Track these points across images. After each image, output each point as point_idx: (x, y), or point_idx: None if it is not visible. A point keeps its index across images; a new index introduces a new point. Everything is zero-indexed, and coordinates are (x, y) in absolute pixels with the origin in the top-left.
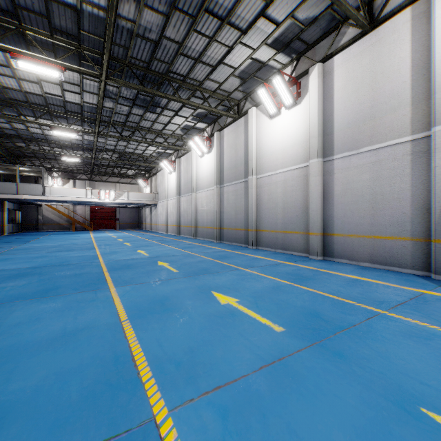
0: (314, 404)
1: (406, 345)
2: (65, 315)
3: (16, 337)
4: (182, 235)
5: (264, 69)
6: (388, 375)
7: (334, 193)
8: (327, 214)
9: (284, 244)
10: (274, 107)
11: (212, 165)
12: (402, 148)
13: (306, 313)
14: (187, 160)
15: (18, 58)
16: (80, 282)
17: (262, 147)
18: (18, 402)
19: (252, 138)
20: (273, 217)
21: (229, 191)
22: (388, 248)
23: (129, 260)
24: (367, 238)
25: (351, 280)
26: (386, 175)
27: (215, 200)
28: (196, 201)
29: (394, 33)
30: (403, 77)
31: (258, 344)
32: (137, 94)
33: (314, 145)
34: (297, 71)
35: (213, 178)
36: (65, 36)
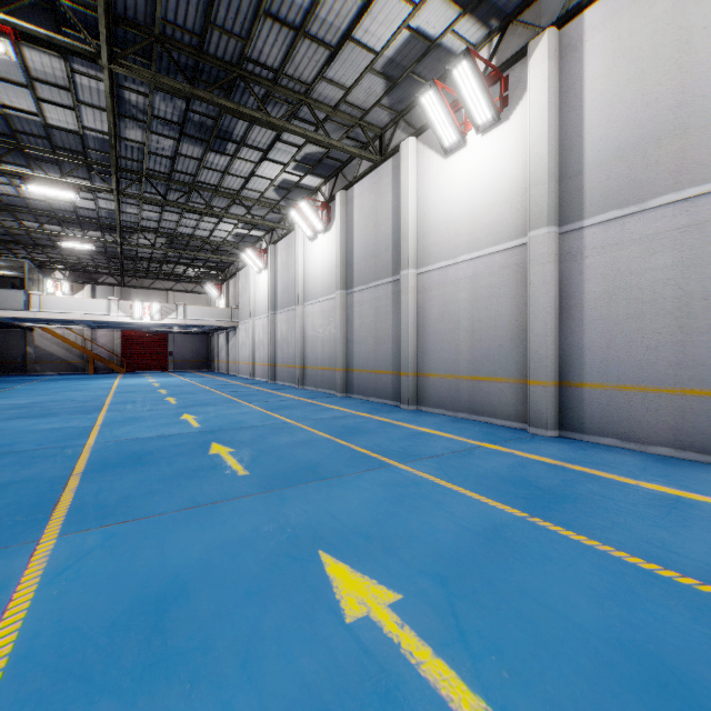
0: None
1: None
2: None
3: None
4: (280, 381)
5: (434, 56)
6: None
7: (585, 298)
8: (569, 342)
9: (473, 402)
10: (453, 130)
11: (332, 254)
12: None
13: (640, 677)
14: (288, 247)
15: None
16: None
17: (427, 214)
18: None
19: (408, 197)
20: (450, 349)
21: (364, 300)
22: None
23: (153, 439)
24: (666, 394)
25: (667, 502)
26: None
27: (337, 318)
28: (304, 321)
29: None
30: None
31: None
32: (186, 110)
33: (540, 199)
34: (500, 55)
35: (333, 278)
36: None
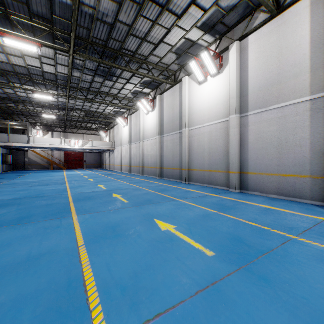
0: None
1: (319, 269)
2: (32, 241)
3: None
4: (133, 173)
5: (195, 46)
6: (310, 300)
7: (248, 141)
8: (243, 157)
9: (209, 180)
10: (202, 75)
11: (155, 120)
12: (303, 106)
13: (231, 238)
14: (136, 116)
15: (4, 36)
16: (50, 211)
17: (192, 106)
18: None
19: (185, 100)
20: (201, 159)
21: (168, 139)
22: (292, 183)
23: (91, 192)
24: (275, 176)
25: (264, 209)
26: (290, 127)
27: (157, 147)
28: (143, 147)
29: (296, 16)
30: (303, 50)
31: (193, 268)
32: (98, 66)
33: (233, 104)
34: (219, 48)
35: (155, 130)
36: (41, 19)
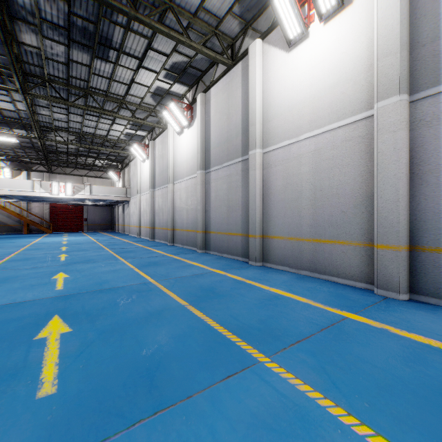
0: None
1: None
2: None
3: None
4: (157, 240)
5: None
6: None
7: (441, 162)
8: (421, 208)
9: (315, 261)
10: (298, 22)
11: (194, 143)
12: None
13: None
14: (163, 141)
15: None
16: None
17: (272, 102)
18: None
19: (256, 89)
20: (292, 215)
21: (219, 177)
22: None
23: None
24: None
25: None
26: None
27: (198, 192)
28: (174, 195)
29: None
30: None
31: None
32: (68, 13)
33: (390, 69)
34: None
35: (195, 162)
36: None
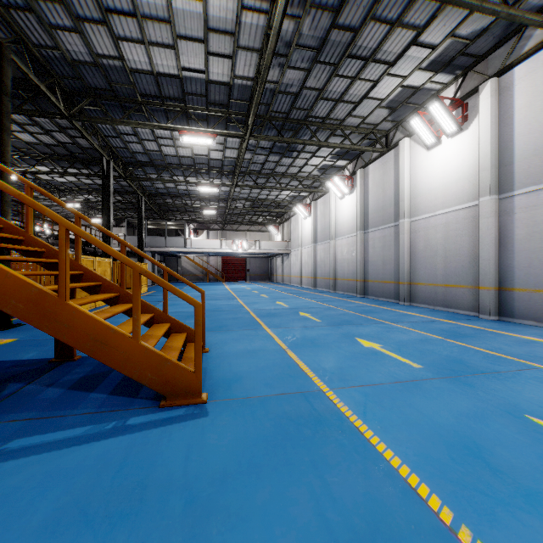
0: (433, 401)
1: None
2: (242, 342)
3: (220, 349)
4: (319, 288)
5: (419, 93)
6: (509, 399)
7: (514, 237)
8: (504, 264)
9: (445, 300)
10: (432, 136)
11: (354, 208)
12: None
13: (449, 360)
14: (325, 202)
15: (184, 135)
16: (240, 324)
17: (416, 185)
18: (243, 374)
19: (404, 175)
20: (431, 267)
21: (375, 237)
22: None
23: (272, 309)
24: None
25: (524, 341)
26: None
27: (358, 248)
28: (335, 249)
29: None
30: None
31: (395, 372)
32: (274, 142)
33: (485, 179)
34: (463, 90)
35: (355, 223)
36: (217, 106)
